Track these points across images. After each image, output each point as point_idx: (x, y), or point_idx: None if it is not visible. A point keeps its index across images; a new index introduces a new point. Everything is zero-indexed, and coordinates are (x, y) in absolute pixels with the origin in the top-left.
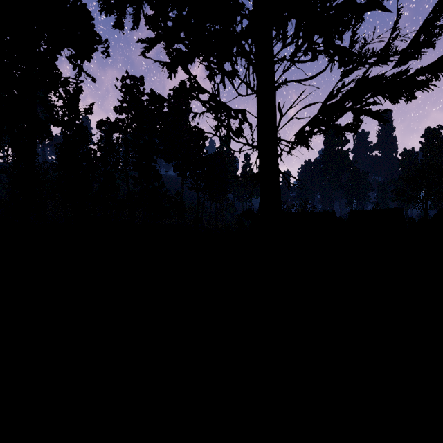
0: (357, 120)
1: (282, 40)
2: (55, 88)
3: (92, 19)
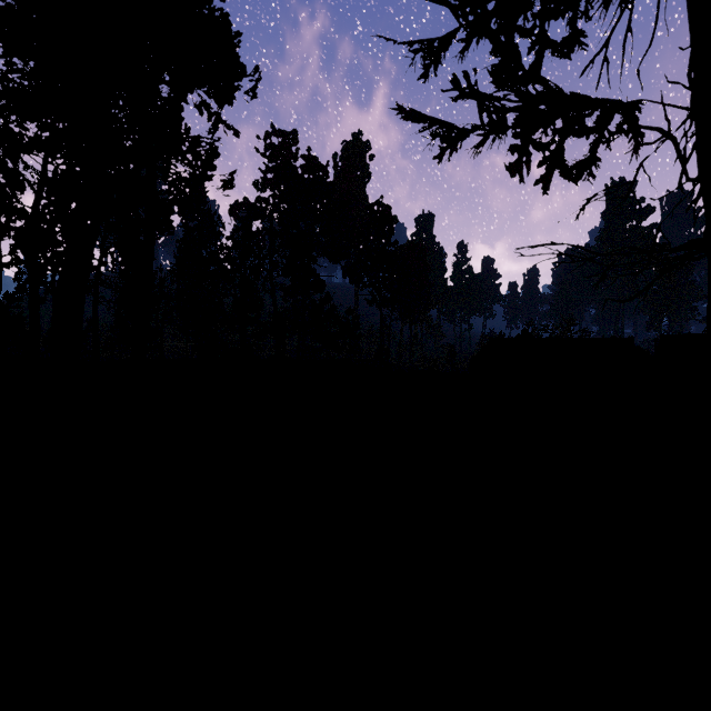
0: None
1: None
2: (183, 153)
3: (238, 35)
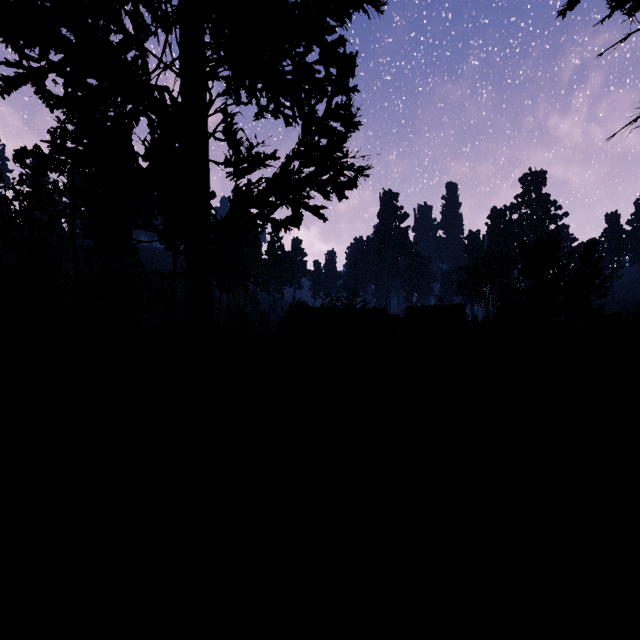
0: (296, 215)
1: (235, 98)
2: None
3: None
